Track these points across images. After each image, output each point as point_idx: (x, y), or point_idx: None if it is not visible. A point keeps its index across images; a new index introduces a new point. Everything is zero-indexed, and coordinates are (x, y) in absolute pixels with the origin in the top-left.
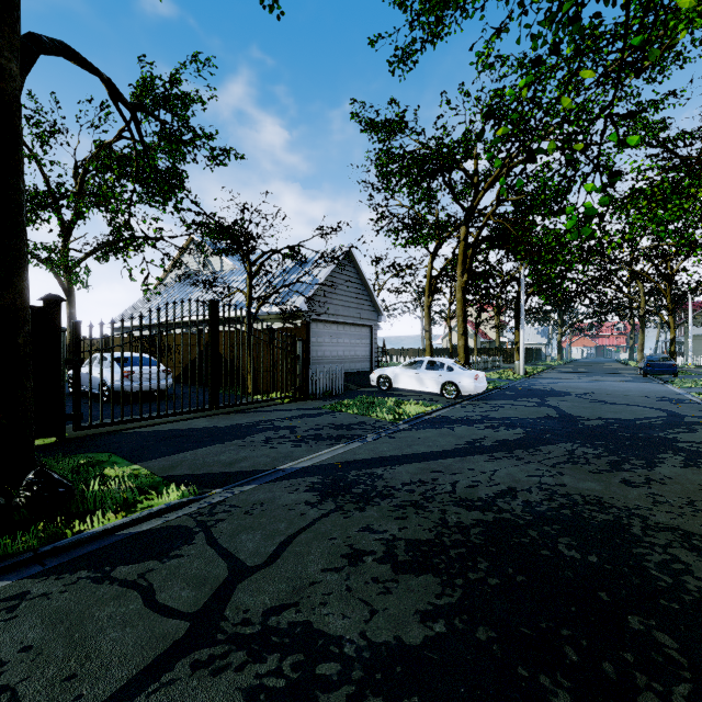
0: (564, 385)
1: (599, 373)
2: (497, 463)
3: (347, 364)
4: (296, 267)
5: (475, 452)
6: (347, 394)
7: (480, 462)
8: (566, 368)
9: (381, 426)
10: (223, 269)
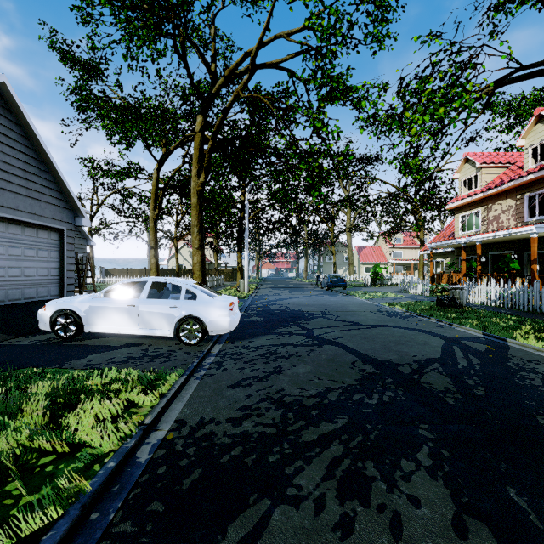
0: (292, 302)
1: (296, 288)
2: None
3: None
4: None
5: None
6: None
7: None
8: (269, 284)
9: None
10: None
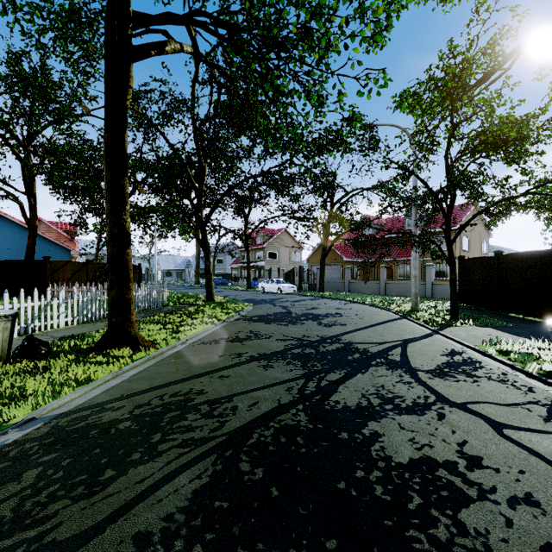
0: None
1: None
2: None
3: None
4: None
5: None
6: None
7: None
8: None
9: None
10: None
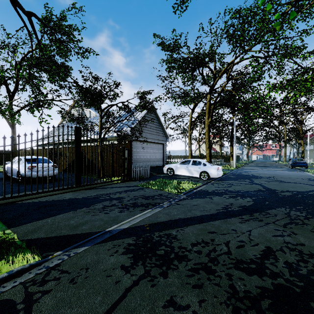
0: (257, 172)
1: (269, 166)
2: (248, 224)
3: (151, 162)
4: (126, 114)
5: (230, 215)
6: (151, 177)
7: (237, 223)
8: (252, 164)
9: (171, 196)
10: (90, 116)
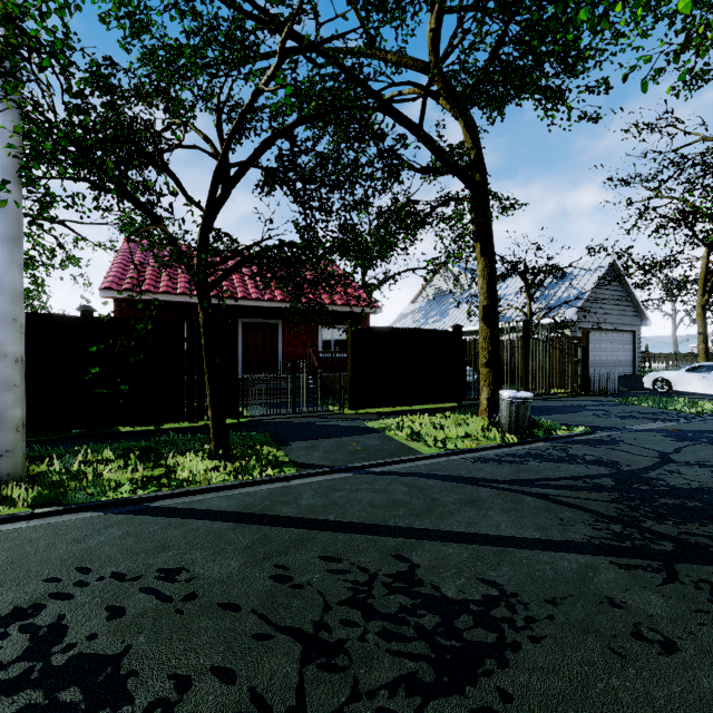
0: None
1: None
2: None
3: (608, 368)
4: (554, 281)
5: None
6: (621, 394)
7: None
8: None
9: (685, 415)
10: (472, 287)
